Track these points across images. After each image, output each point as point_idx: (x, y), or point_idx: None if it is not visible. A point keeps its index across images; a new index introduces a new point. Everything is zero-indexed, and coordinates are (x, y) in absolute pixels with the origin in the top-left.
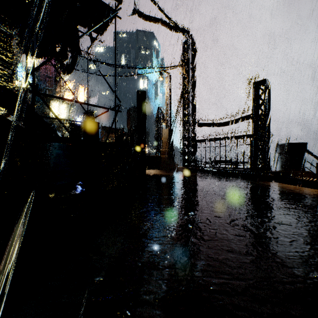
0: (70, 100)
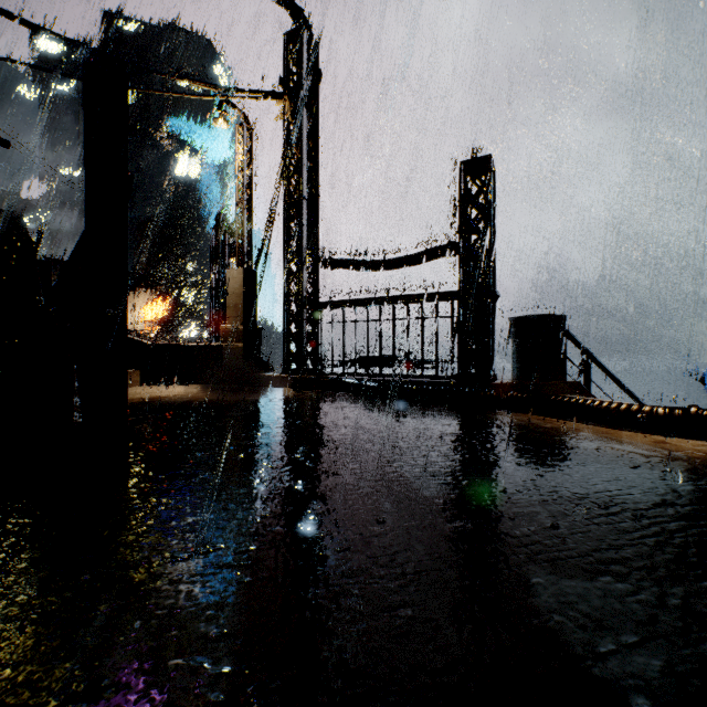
0: None
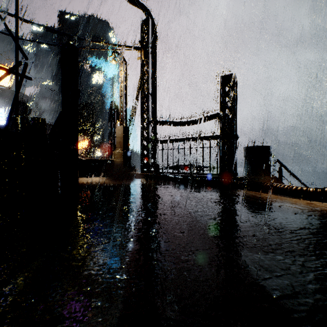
0: None
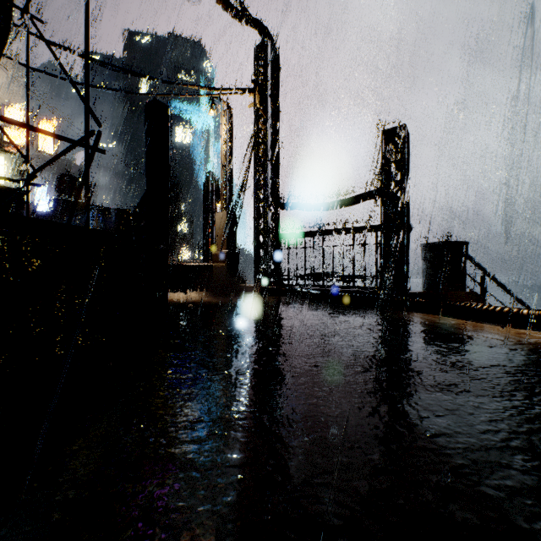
0: None
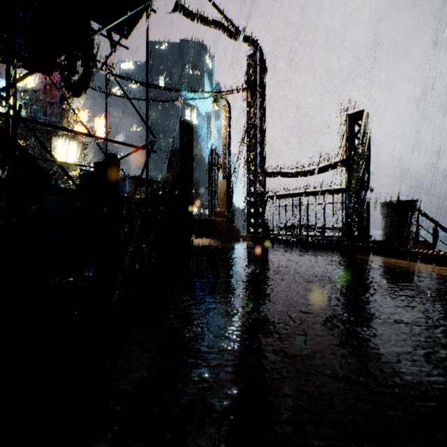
0: (76, 131)
